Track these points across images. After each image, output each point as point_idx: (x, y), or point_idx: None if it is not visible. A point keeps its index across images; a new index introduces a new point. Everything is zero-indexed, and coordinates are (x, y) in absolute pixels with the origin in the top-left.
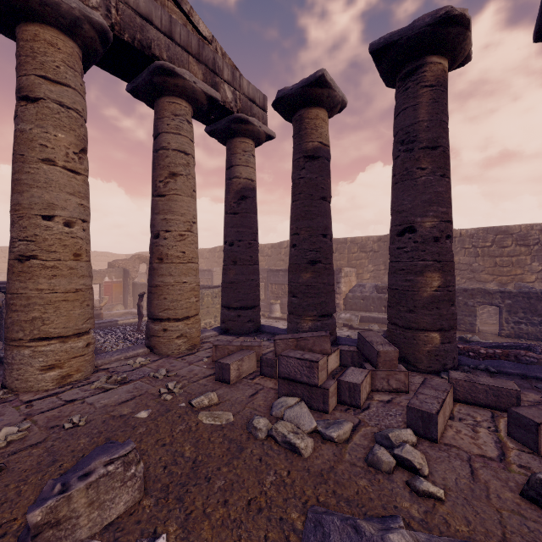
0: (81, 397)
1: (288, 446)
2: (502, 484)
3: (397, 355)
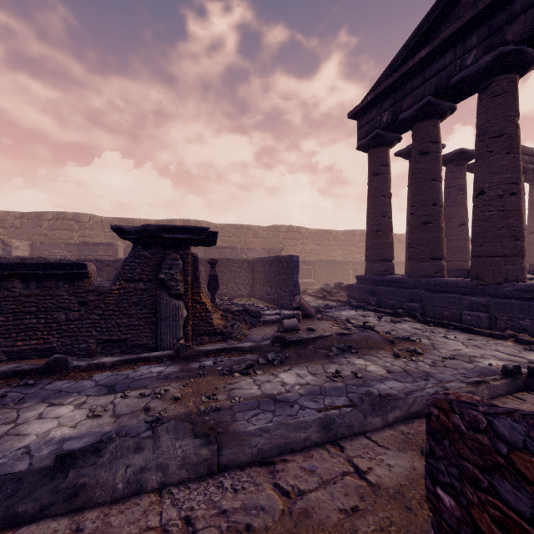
0: None
1: None
2: None
3: None
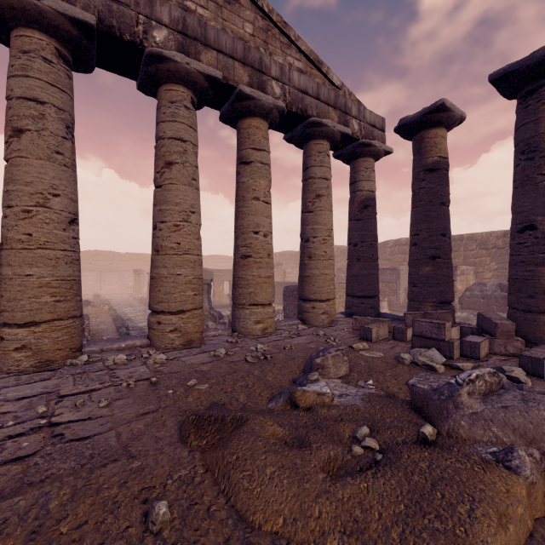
0: (281, 339)
1: (427, 367)
2: None
3: (514, 327)
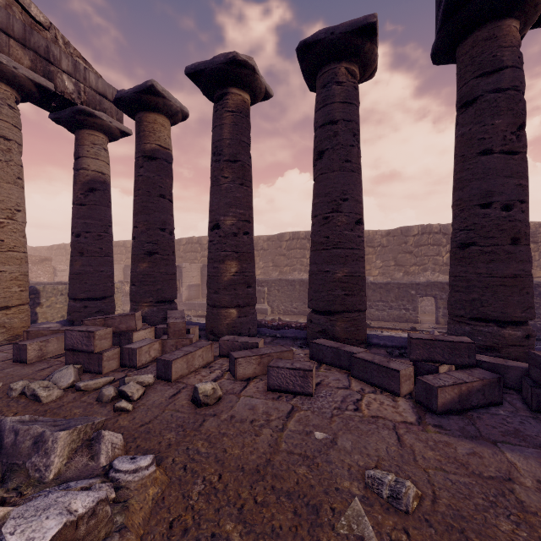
0: None
1: (33, 397)
2: (187, 398)
3: (185, 325)
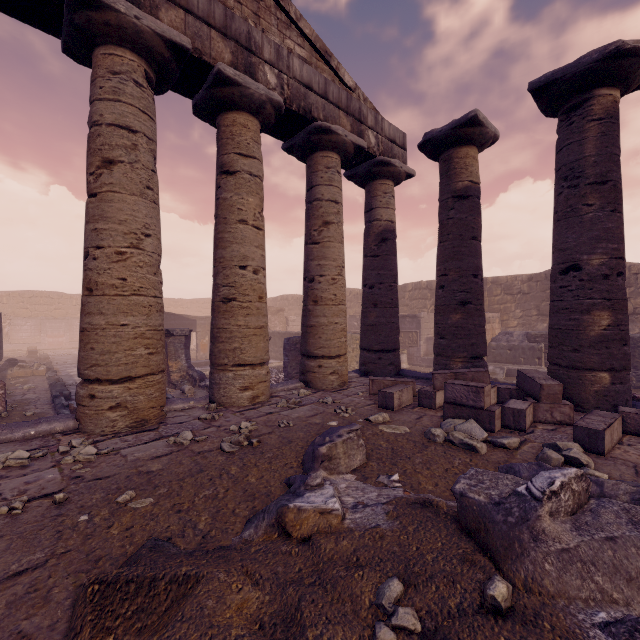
0: (275, 411)
1: (465, 447)
2: None
3: (561, 389)
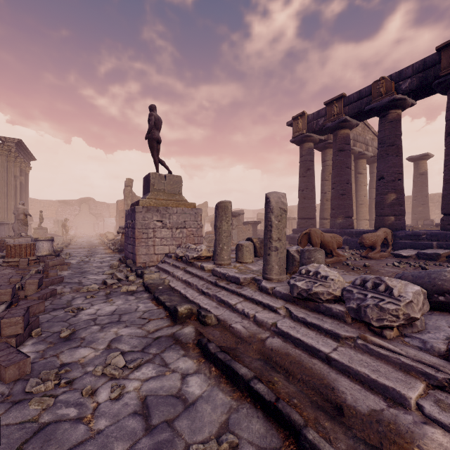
0: None
1: None
2: None
3: None
